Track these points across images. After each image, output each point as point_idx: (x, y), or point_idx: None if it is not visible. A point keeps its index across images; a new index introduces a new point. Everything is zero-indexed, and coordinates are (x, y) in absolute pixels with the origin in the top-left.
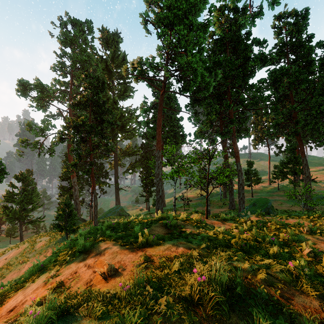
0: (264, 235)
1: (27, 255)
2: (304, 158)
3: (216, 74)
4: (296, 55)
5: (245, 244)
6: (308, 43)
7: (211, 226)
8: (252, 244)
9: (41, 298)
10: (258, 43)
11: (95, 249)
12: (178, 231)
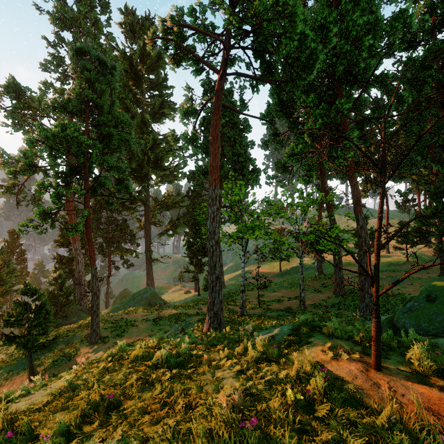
0: None
1: None
2: None
3: (328, 35)
4: None
5: None
6: None
7: None
8: None
9: None
10: None
11: None
12: None
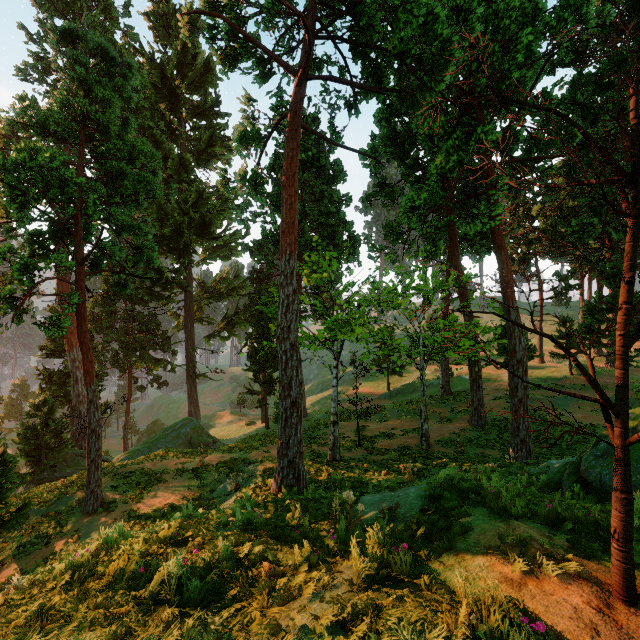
0: None
1: None
2: None
3: (469, 19)
4: (633, 41)
5: None
6: None
7: None
8: None
9: None
10: None
11: None
12: None
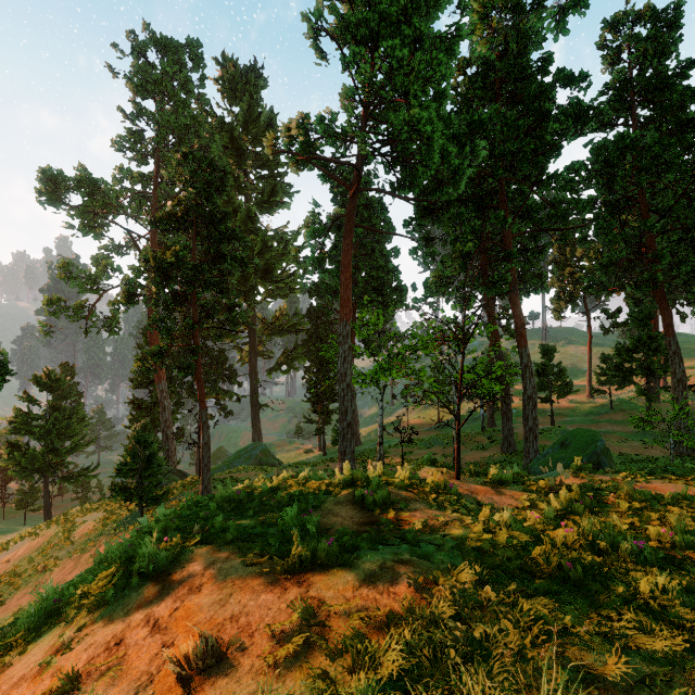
0: (614, 533)
1: (55, 553)
2: (672, 338)
3: (476, 150)
4: (654, 109)
5: (572, 560)
6: (680, 80)
7: (471, 500)
8: (586, 558)
9: None
10: (569, 81)
11: (180, 570)
12: (394, 516)
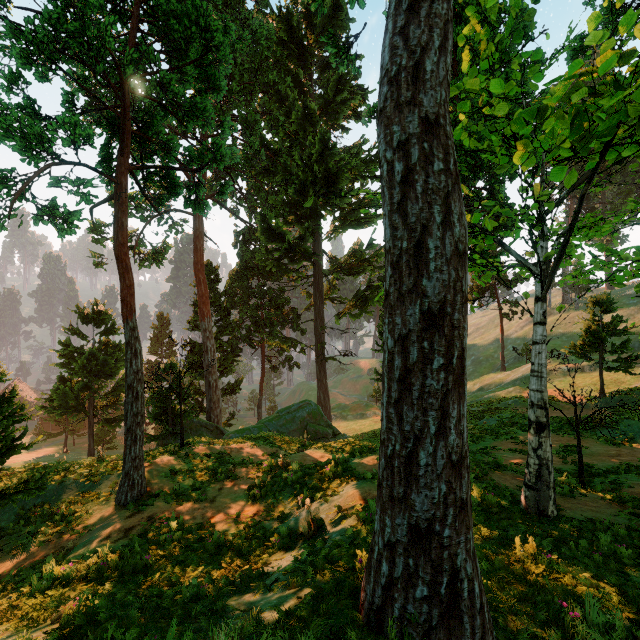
0: None
1: None
2: None
3: None
4: None
5: None
6: None
7: None
8: None
9: None
10: None
11: None
12: None
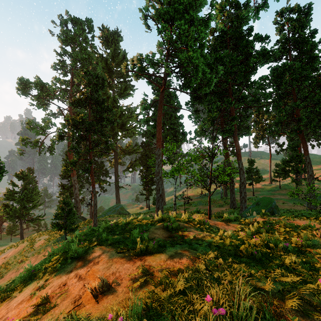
0: (276, 240)
1: (26, 254)
2: (307, 156)
3: (218, 70)
4: (299, 52)
5: (257, 251)
6: (311, 39)
7: (215, 228)
8: (263, 250)
9: (21, 319)
10: (260, 39)
11: (89, 256)
12: (181, 234)
